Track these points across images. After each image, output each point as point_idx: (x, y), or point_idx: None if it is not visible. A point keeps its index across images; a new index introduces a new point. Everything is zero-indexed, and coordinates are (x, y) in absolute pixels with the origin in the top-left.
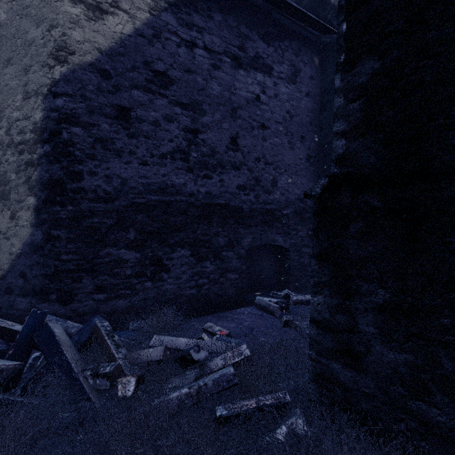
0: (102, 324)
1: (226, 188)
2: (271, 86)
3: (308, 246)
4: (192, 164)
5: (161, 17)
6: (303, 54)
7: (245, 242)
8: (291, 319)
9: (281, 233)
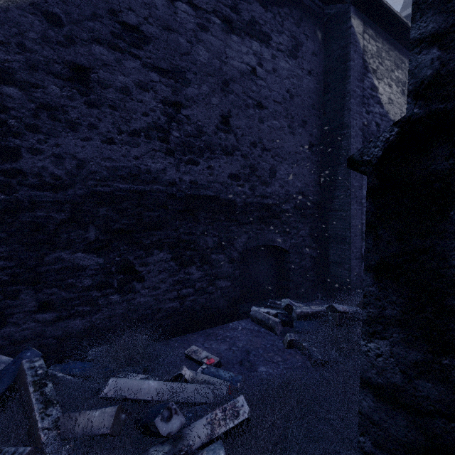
0: (31, 365)
1: (216, 177)
2: (269, 58)
3: (310, 247)
4: (173, 146)
5: None
6: (305, 25)
7: (239, 243)
8: (296, 339)
9: (281, 232)
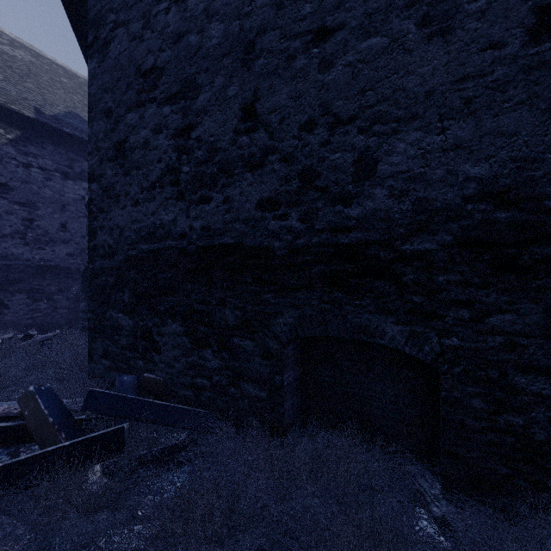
0: None
1: (57, 255)
2: None
3: None
4: (29, 241)
5: (3, 149)
6: None
7: (73, 289)
8: None
9: None
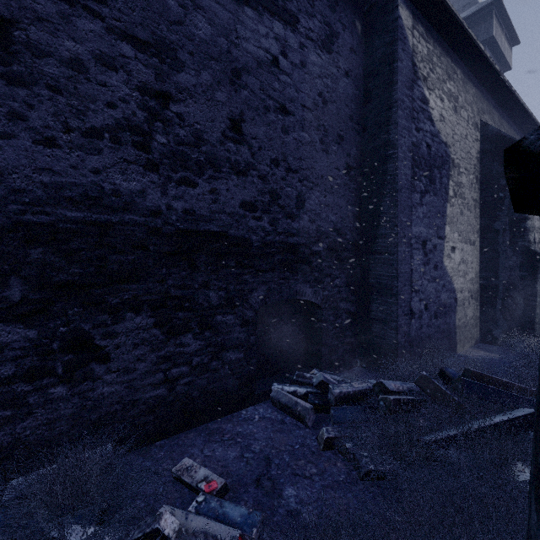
0: None
1: (222, 206)
2: (295, 47)
3: (348, 299)
4: (157, 156)
5: None
6: (341, 11)
7: (255, 298)
8: (336, 436)
9: (311, 281)
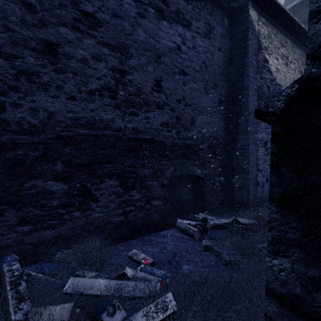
0: (9, 268)
1: (151, 125)
2: (190, 38)
3: (220, 175)
4: (119, 102)
5: None
6: (216, 15)
7: (168, 173)
8: (210, 244)
9: (198, 165)
